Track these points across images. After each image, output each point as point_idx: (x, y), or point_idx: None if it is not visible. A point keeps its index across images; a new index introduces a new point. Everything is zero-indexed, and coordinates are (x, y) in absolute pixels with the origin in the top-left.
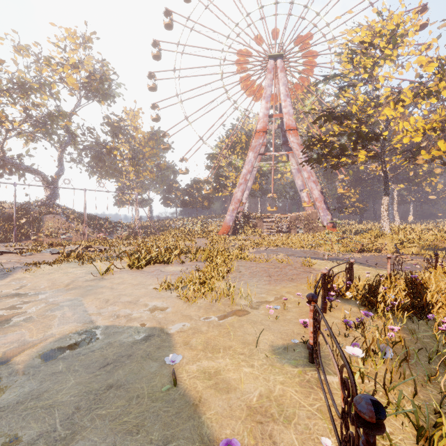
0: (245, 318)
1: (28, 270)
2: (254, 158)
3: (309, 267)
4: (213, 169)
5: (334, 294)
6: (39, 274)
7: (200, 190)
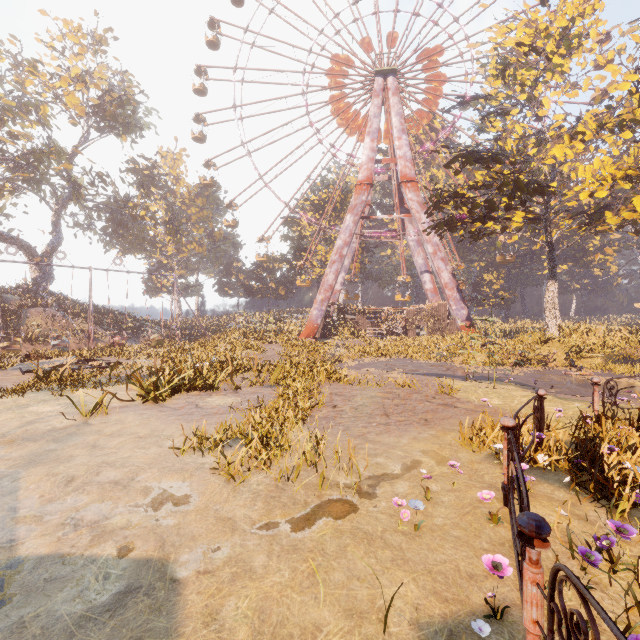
0: (349, 523)
1: None
2: (353, 223)
3: (450, 396)
4: (293, 241)
5: (525, 466)
6: None
7: (273, 272)
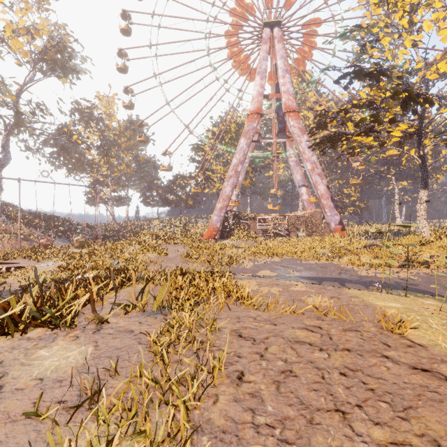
0: None
1: None
2: (246, 145)
3: (408, 340)
4: (198, 163)
5: None
6: None
7: (184, 187)
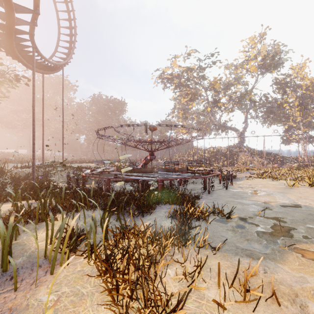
0: None
1: (248, 179)
2: None
3: None
4: None
5: None
6: (254, 181)
7: None
